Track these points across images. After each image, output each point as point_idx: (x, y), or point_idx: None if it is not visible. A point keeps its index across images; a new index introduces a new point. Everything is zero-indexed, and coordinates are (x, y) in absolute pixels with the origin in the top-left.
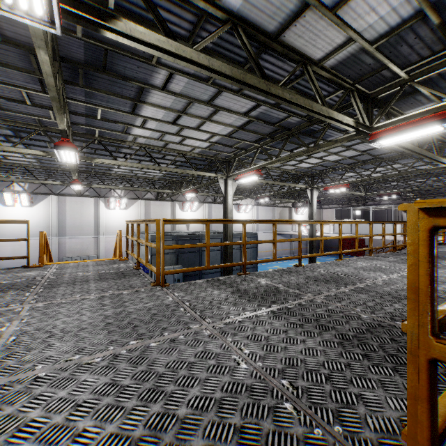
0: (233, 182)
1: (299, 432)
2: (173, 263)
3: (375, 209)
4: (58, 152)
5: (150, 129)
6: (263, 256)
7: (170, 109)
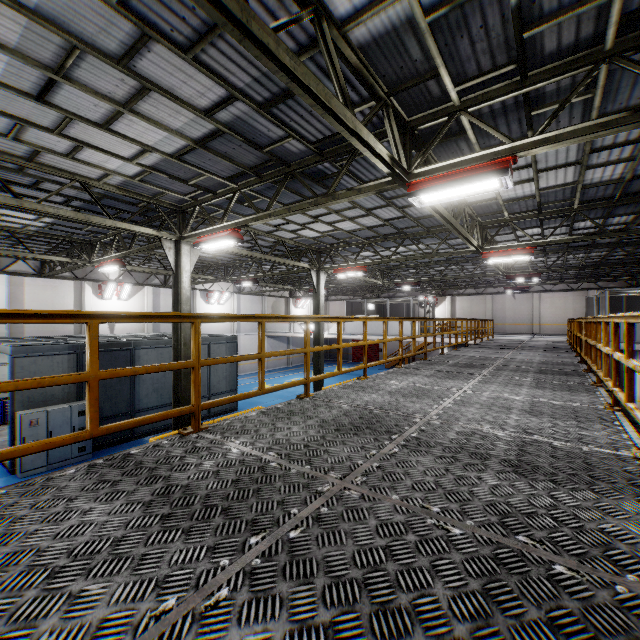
0: (193, 250)
1: None
2: (70, 398)
3: (391, 302)
4: None
5: None
6: (248, 370)
7: (20, 53)
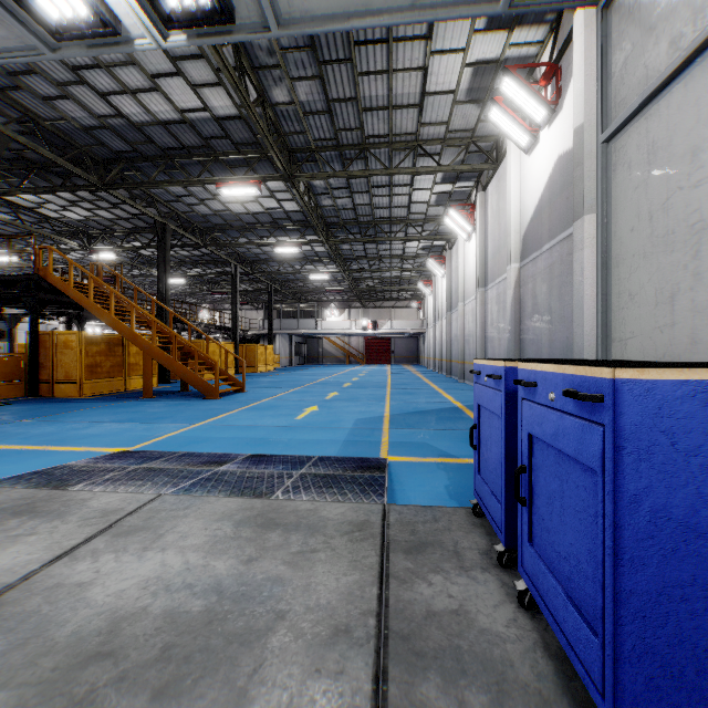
0: None
1: None
2: None
3: None
4: None
5: None
6: None
7: None
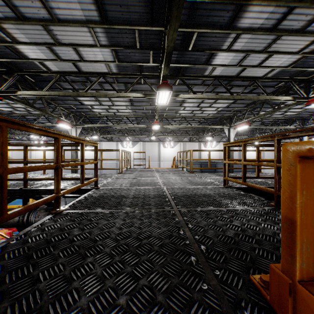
0: (234, 130)
1: (214, 183)
2: None
3: None
4: (153, 126)
5: (187, 110)
6: None
7: (195, 102)
